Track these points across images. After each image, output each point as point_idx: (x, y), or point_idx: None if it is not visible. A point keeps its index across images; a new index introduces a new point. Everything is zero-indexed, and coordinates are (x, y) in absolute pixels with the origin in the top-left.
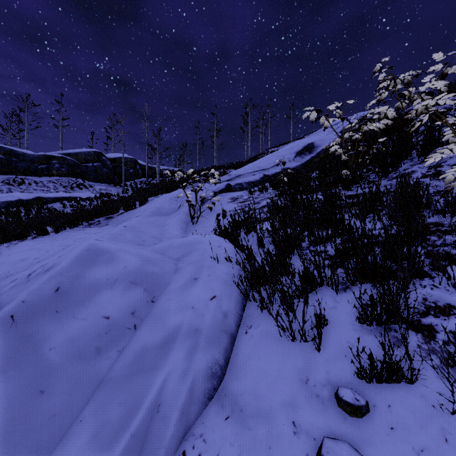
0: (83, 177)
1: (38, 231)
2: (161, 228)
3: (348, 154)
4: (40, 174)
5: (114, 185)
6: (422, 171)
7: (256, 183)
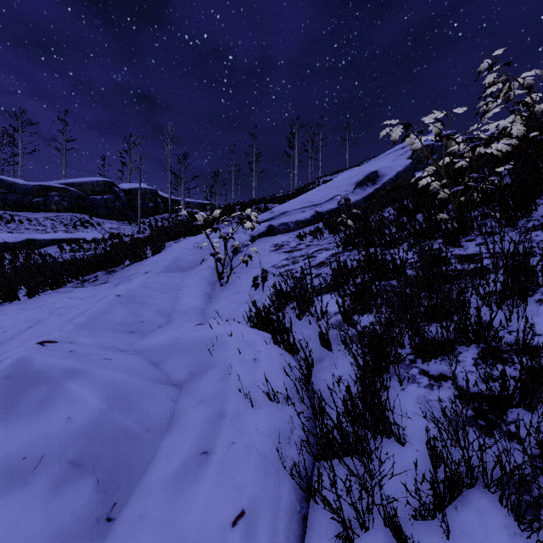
0: (90, 212)
1: (4, 296)
2: (175, 293)
3: (453, 192)
4: (35, 210)
5: (129, 223)
6: None
7: (306, 222)
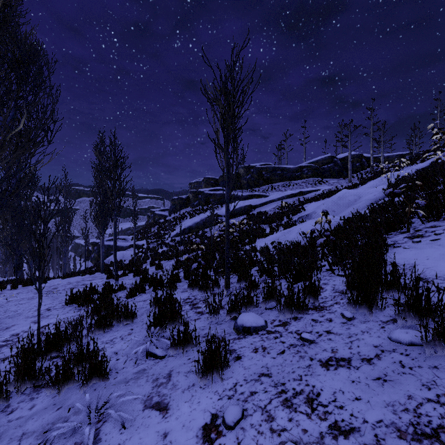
0: (321, 176)
1: (316, 199)
2: None
3: None
4: (297, 179)
5: (343, 178)
6: None
7: None
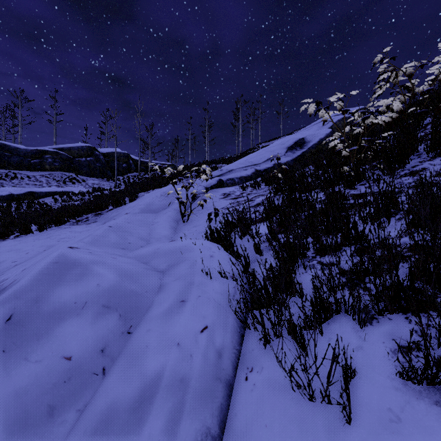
0: (76, 171)
1: (21, 230)
2: (150, 227)
3: (350, 150)
4: (33, 169)
5: (107, 179)
6: (435, 168)
7: (248, 178)
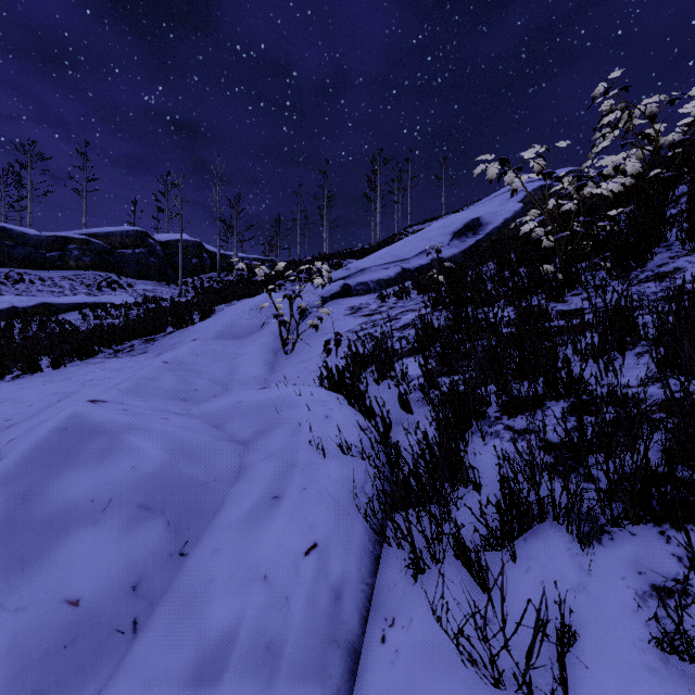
0: (118, 270)
1: (24, 367)
2: (230, 362)
3: (556, 238)
4: (49, 267)
5: (167, 284)
6: None
7: (390, 282)
